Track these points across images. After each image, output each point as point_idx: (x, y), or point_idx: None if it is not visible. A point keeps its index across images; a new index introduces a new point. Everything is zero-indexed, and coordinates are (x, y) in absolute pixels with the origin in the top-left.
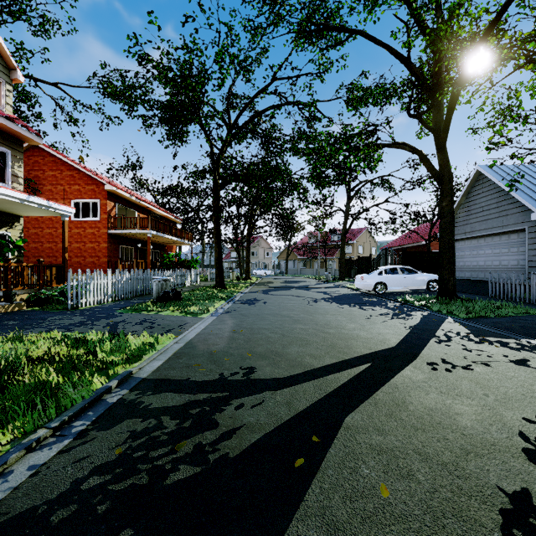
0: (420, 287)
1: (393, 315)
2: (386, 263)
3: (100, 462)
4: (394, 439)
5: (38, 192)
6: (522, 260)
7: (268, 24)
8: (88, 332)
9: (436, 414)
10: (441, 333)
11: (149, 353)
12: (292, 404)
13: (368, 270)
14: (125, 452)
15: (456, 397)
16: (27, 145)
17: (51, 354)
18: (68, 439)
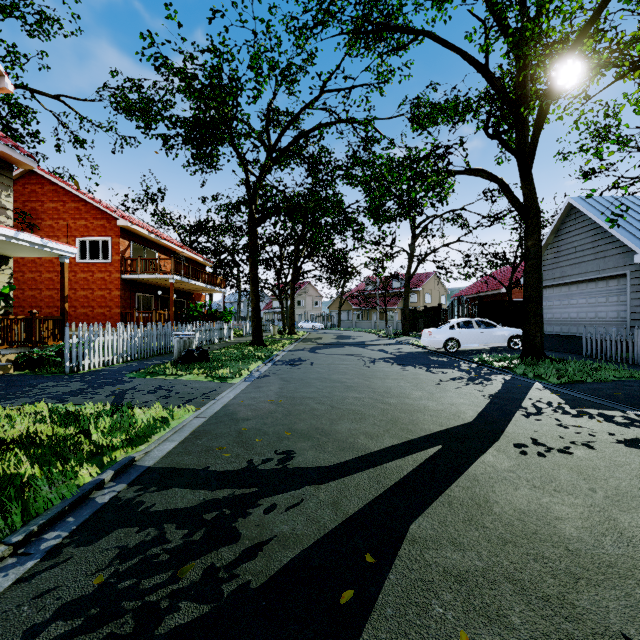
0: (499, 344)
1: (468, 379)
2: (458, 315)
3: (71, 598)
4: (476, 558)
5: (35, 228)
6: (623, 311)
7: (315, 24)
8: (85, 404)
9: (530, 518)
10: (529, 404)
11: (160, 432)
12: (340, 504)
13: (436, 322)
14: (107, 581)
15: (554, 493)
16: (22, 170)
17: (27, 436)
18: (33, 559)
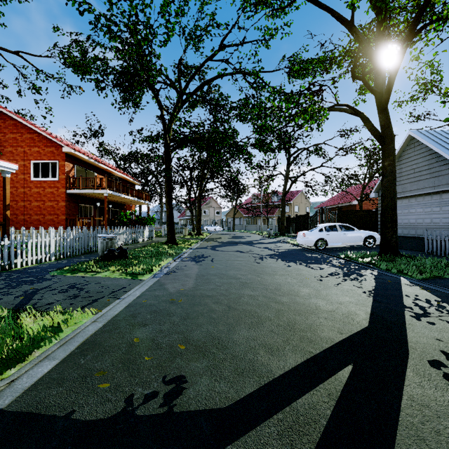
0: (357, 243)
1: (343, 275)
2: (322, 220)
3: None
4: None
5: None
6: None
7: None
8: None
9: None
10: (410, 302)
11: (45, 346)
12: None
13: (305, 226)
14: None
15: None
16: None
17: None
18: None
